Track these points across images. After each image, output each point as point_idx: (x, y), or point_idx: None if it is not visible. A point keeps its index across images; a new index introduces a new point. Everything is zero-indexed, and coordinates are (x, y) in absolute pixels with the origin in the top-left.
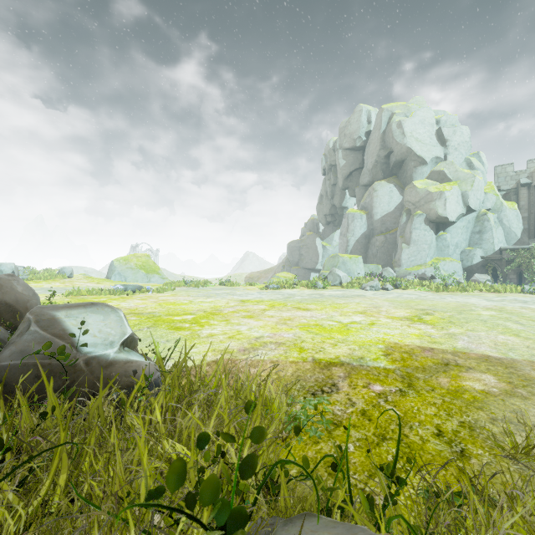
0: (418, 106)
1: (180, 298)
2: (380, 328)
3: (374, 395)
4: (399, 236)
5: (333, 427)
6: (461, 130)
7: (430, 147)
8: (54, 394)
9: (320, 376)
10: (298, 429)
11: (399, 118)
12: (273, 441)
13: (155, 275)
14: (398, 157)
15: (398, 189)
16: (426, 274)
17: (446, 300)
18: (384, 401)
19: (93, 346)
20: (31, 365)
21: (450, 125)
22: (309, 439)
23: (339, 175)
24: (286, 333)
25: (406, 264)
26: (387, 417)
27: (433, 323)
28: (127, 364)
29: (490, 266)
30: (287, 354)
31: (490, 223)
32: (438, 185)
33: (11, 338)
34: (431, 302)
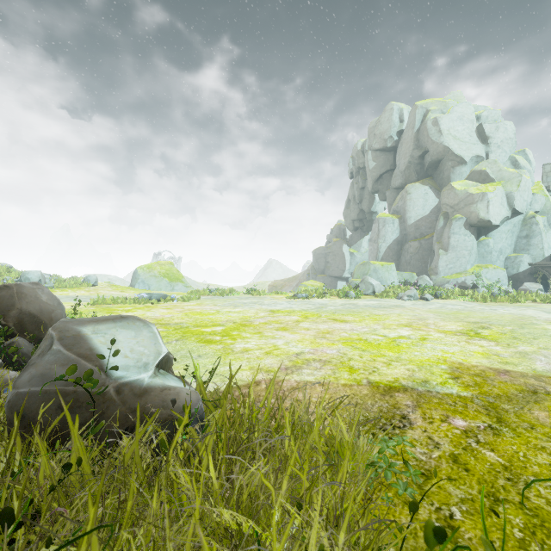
0: (456, 102)
1: (207, 307)
2: (435, 345)
3: (460, 433)
4: (435, 242)
5: (422, 479)
6: (504, 126)
7: (469, 145)
8: (80, 437)
9: (384, 405)
10: (414, 505)
11: (435, 115)
12: (385, 527)
13: (178, 283)
14: (434, 157)
15: (433, 191)
16: (467, 283)
17: (498, 312)
18: (476, 442)
19: (124, 369)
20: (53, 393)
21: (492, 121)
22: (396, 497)
23: (369, 178)
24: (328, 349)
25: (444, 272)
26: (488, 466)
27: (494, 338)
28: (164, 391)
29: (538, 274)
30: (336, 375)
31: (539, 227)
32: (479, 186)
33: (31, 359)
34: (482, 313)
